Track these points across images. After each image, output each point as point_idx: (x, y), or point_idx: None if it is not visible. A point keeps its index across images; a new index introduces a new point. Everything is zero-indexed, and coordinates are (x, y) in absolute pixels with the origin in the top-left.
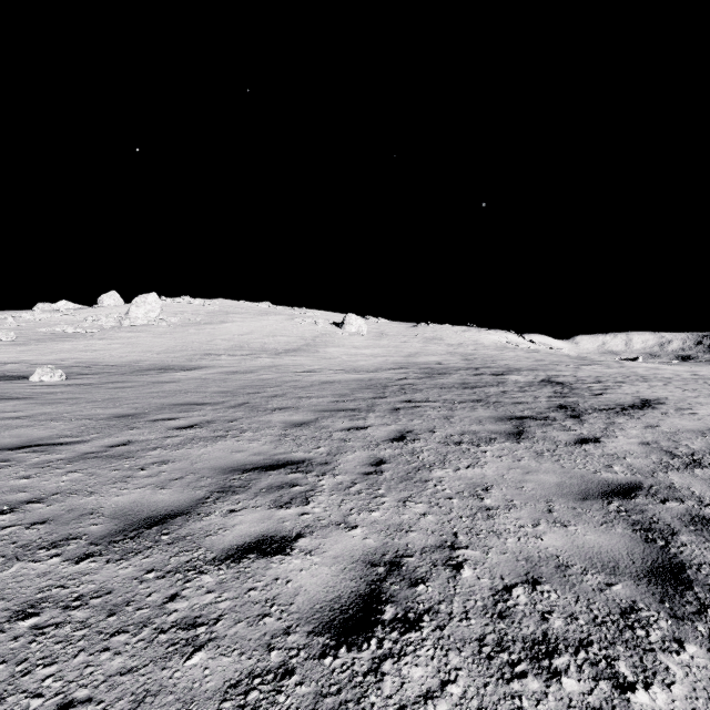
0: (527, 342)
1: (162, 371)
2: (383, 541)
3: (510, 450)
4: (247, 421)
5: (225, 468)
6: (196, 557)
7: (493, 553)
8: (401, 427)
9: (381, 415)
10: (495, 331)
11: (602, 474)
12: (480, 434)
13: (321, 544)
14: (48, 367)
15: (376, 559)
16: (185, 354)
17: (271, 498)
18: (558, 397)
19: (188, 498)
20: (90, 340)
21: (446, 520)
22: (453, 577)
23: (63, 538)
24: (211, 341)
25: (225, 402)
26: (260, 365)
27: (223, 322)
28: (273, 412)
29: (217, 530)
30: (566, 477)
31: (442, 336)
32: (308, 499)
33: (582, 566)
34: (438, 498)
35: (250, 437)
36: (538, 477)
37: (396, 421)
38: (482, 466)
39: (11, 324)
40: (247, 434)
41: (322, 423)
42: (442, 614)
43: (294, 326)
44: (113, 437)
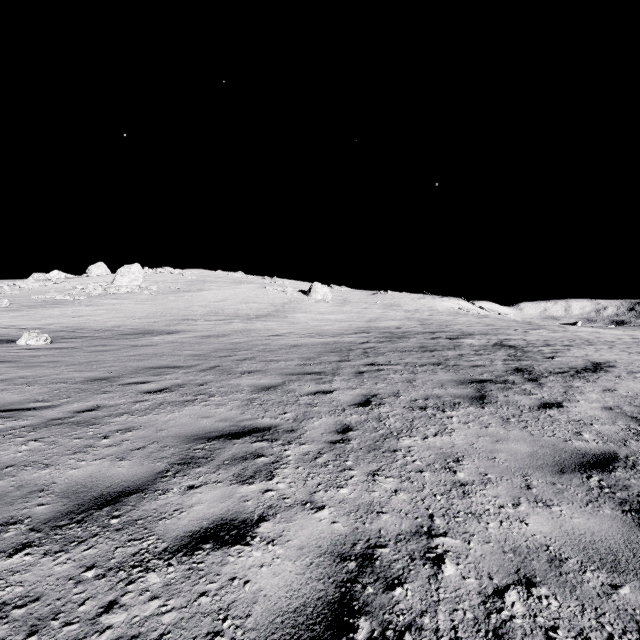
0: (477, 308)
1: (142, 335)
2: (353, 526)
3: (476, 416)
4: (217, 384)
5: (190, 436)
6: (145, 548)
7: (475, 541)
8: (365, 391)
9: (346, 378)
10: (448, 298)
11: (574, 442)
12: (444, 398)
13: (284, 529)
14: (34, 332)
15: (346, 551)
16: (165, 319)
17: (233, 471)
18: (513, 360)
19: (146, 472)
20: (77, 306)
21: (419, 499)
22: (434, 576)
23: (3, 522)
24: (189, 307)
25: (197, 365)
26: (233, 329)
27: (200, 290)
28: (242, 375)
29: (173, 512)
30: (537, 446)
31: (399, 303)
32: (273, 473)
33: (578, 560)
34: (409, 471)
35: (217, 402)
36: (509, 446)
37: (361, 384)
38: (449, 433)
39: (6, 292)
40: (216, 398)
41: (289, 386)
42: (426, 631)
43: (265, 294)
44: (83, 402)
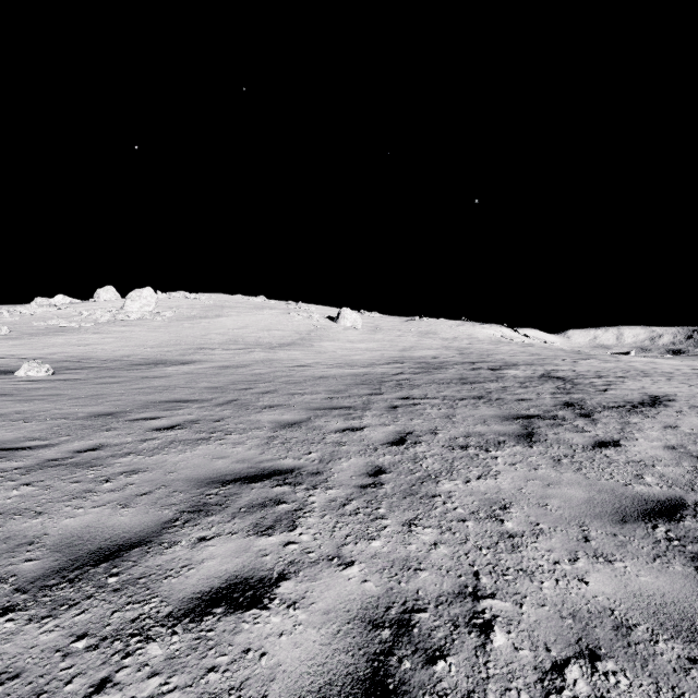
0: (521, 336)
1: (154, 365)
2: (386, 586)
3: (524, 456)
4: (235, 420)
5: (202, 480)
6: (146, 612)
7: (528, 604)
8: (400, 428)
9: (377, 414)
10: (489, 325)
11: (635, 487)
12: (487, 436)
13: (308, 590)
14: (35, 362)
15: (379, 616)
16: (179, 348)
17: (251, 521)
18: (562, 394)
19: (152, 521)
20: (84, 334)
21: (462, 553)
22: (481, 647)
23: None
24: (205, 335)
25: (214, 399)
26: (253, 359)
27: (218, 316)
28: (263, 410)
29: (180, 569)
30: (594, 491)
31: (436, 330)
32: (295, 522)
33: (649, 627)
34: (450, 520)
35: (235, 440)
36: (562, 491)
37: (394, 420)
38: (494, 476)
39: (6, 318)
40: (233, 436)
41: (314, 423)
42: None
43: (289, 320)
44: (85, 440)
